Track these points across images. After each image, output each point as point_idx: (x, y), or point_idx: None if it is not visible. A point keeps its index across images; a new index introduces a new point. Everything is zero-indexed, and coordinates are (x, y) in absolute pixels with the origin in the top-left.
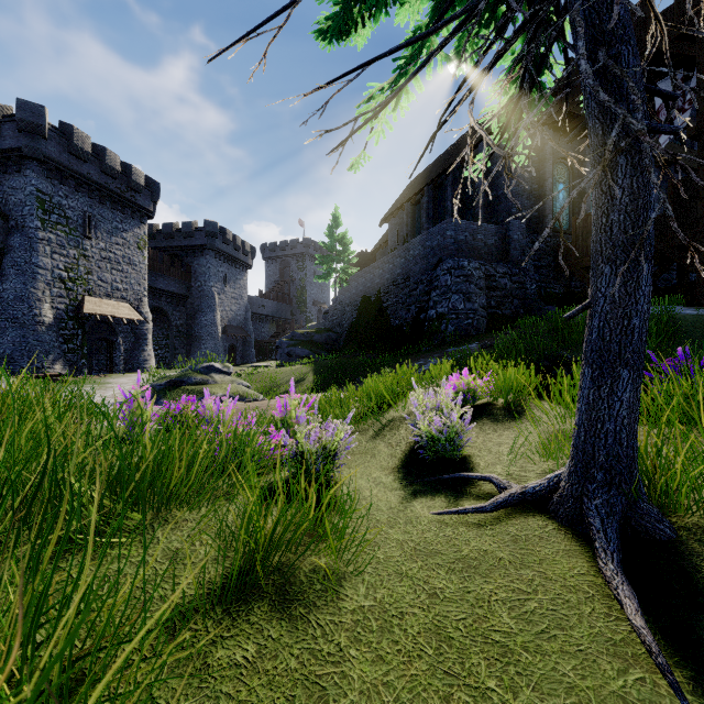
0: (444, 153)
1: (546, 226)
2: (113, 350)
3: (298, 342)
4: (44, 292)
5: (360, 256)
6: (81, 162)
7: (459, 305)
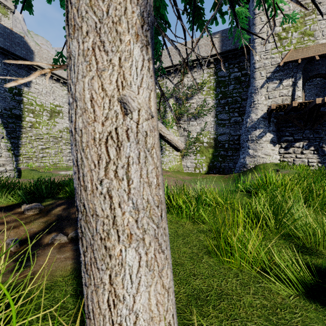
0: None
1: None
2: None
3: None
4: None
5: None
6: None
7: None
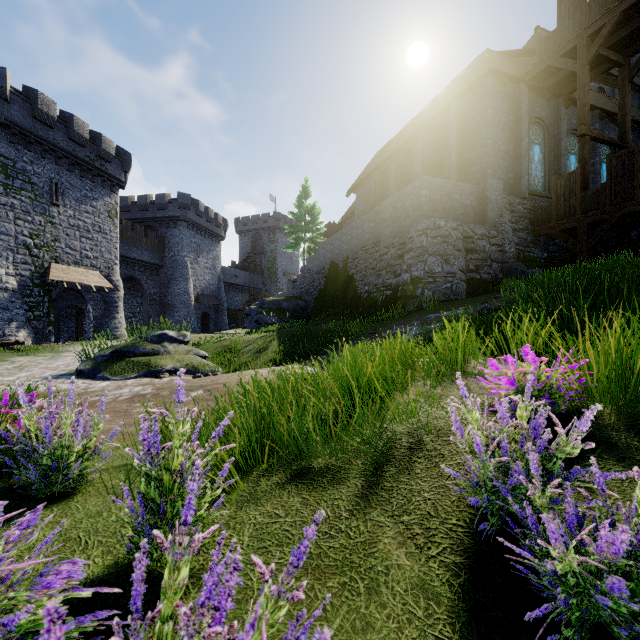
0: (413, 120)
1: (522, 187)
2: (83, 317)
3: (267, 310)
4: (7, 258)
5: (327, 227)
6: (47, 128)
7: (436, 267)
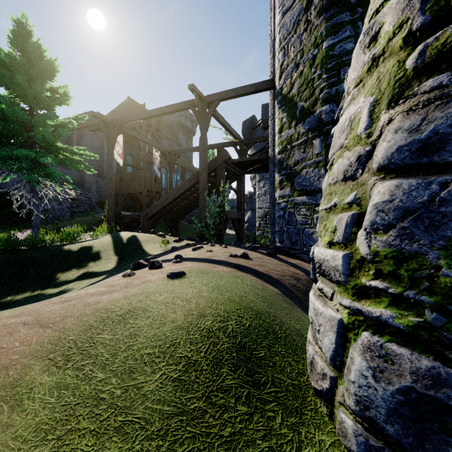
0: None
1: (104, 174)
2: None
3: None
4: None
5: None
6: None
7: (55, 206)
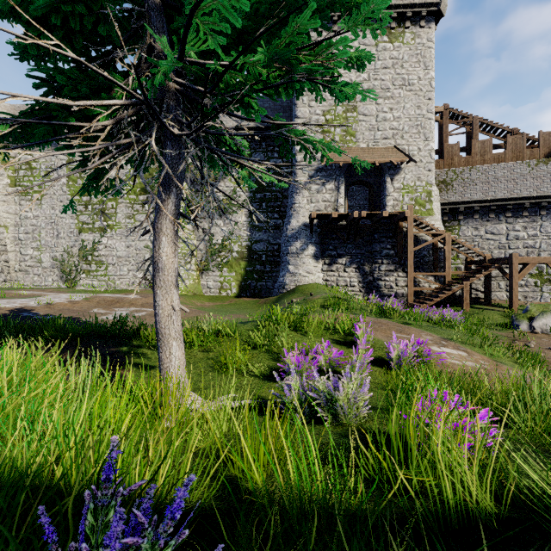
0: None
1: None
2: None
3: None
4: None
5: None
6: None
7: None
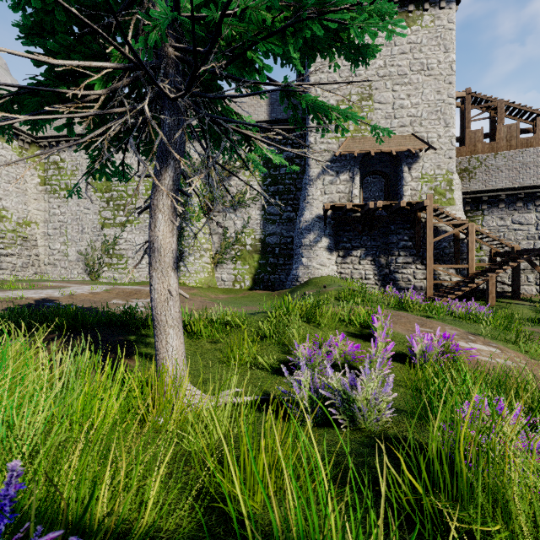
0: None
1: None
2: None
3: None
4: None
5: None
6: None
7: None
